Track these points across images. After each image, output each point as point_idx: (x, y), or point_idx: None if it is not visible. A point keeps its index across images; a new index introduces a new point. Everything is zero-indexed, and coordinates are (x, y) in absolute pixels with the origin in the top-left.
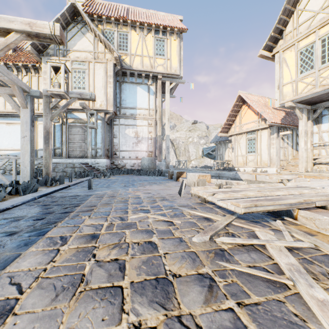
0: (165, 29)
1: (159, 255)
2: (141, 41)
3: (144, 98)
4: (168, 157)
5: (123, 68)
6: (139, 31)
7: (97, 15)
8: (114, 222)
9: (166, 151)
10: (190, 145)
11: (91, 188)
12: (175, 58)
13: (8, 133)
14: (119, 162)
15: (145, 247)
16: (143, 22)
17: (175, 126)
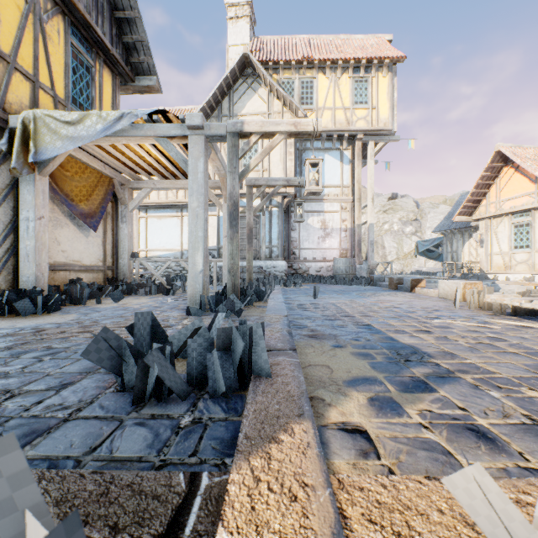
0: (369, 62)
1: (516, 343)
2: (332, 88)
3: (335, 171)
4: (372, 257)
5: None
6: (329, 73)
7: (273, 61)
8: (423, 324)
9: (369, 248)
10: (387, 237)
11: (315, 297)
12: (384, 104)
13: (159, 230)
14: (299, 266)
15: (493, 339)
16: (337, 59)
17: None
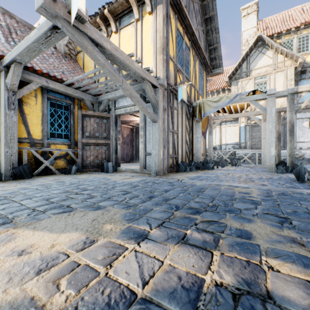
0: None
1: None
2: None
3: None
4: None
5: (303, 67)
6: None
7: (277, 33)
8: None
9: None
10: None
11: None
12: None
13: None
14: (296, 152)
15: None
16: None
17: None
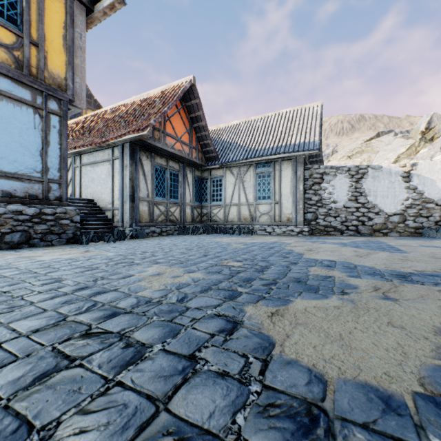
0: None
1: None
2: None
3: None
4: None
5: None
6: None
7: None
8: None
9: None
10: None
11: None
12: None
13: None
14: None
15: None
16: None
17: (333, 154)
